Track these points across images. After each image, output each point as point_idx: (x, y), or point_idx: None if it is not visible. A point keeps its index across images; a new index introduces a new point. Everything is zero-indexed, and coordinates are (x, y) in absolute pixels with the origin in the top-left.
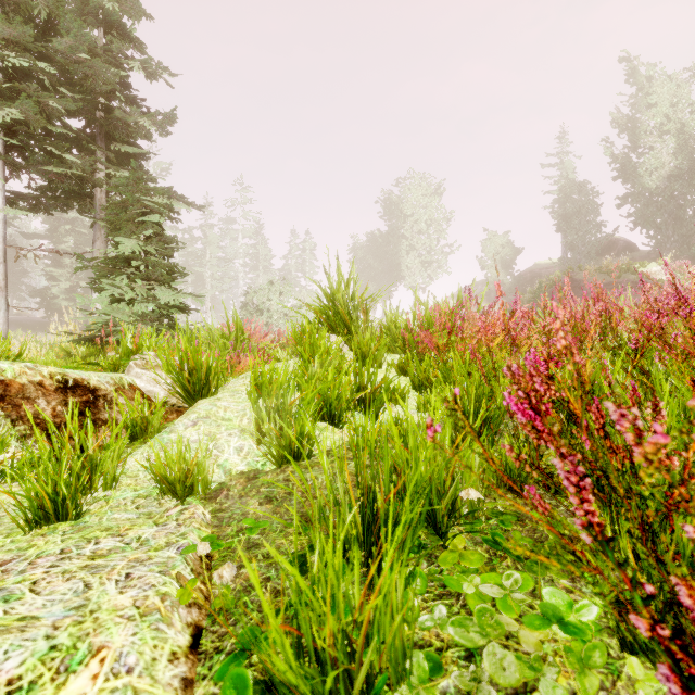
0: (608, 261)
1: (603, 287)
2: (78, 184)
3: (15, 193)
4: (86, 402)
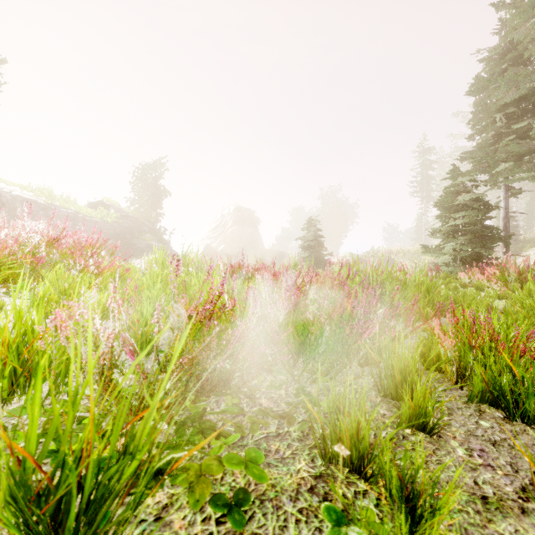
0: None
1: None
2: None
3: None
4: None
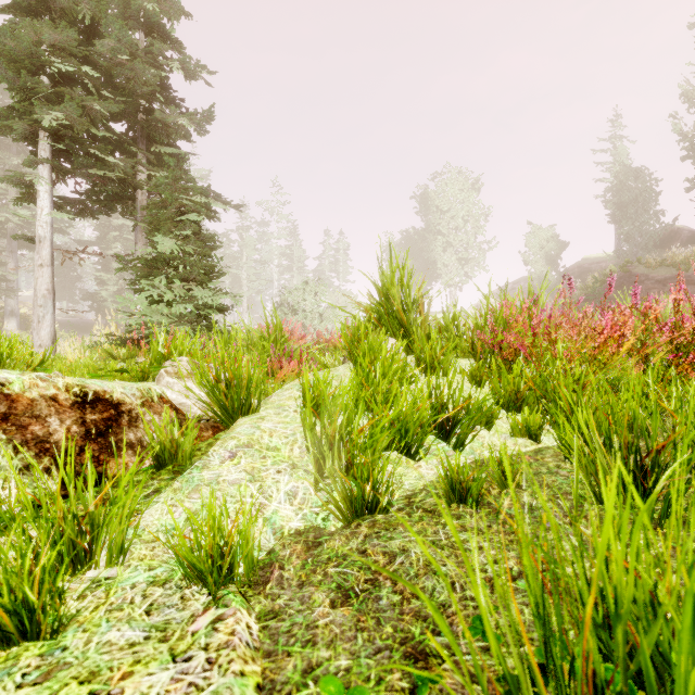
0: (673, 252)
1: (667, 281)
2: (121, 186)
3: (63, 198)
4: (107, 419)
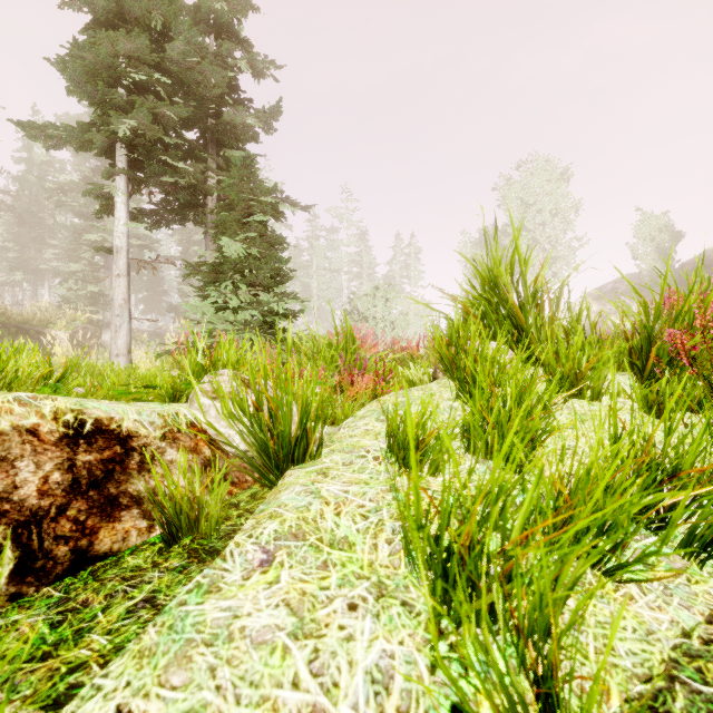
0: None
1: None
2: (192, 194)
3: (141, 210)
4: (108, 461)
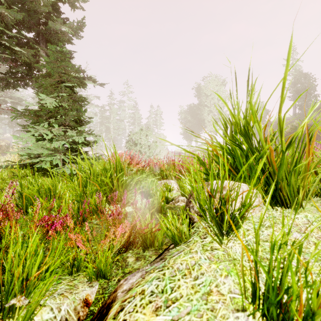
0: None
1: None
2: (28, 69)
3: None
4: None
